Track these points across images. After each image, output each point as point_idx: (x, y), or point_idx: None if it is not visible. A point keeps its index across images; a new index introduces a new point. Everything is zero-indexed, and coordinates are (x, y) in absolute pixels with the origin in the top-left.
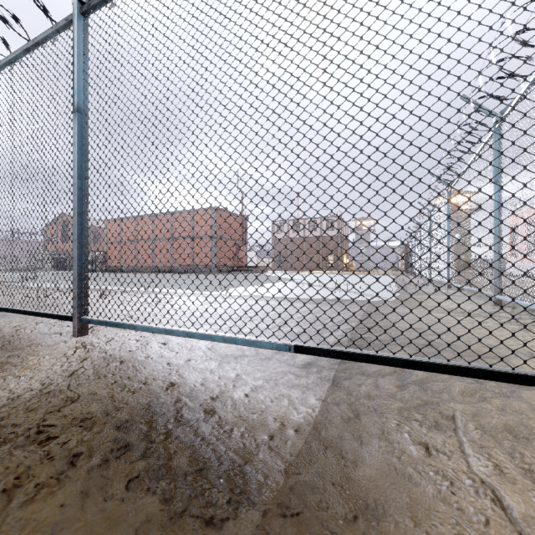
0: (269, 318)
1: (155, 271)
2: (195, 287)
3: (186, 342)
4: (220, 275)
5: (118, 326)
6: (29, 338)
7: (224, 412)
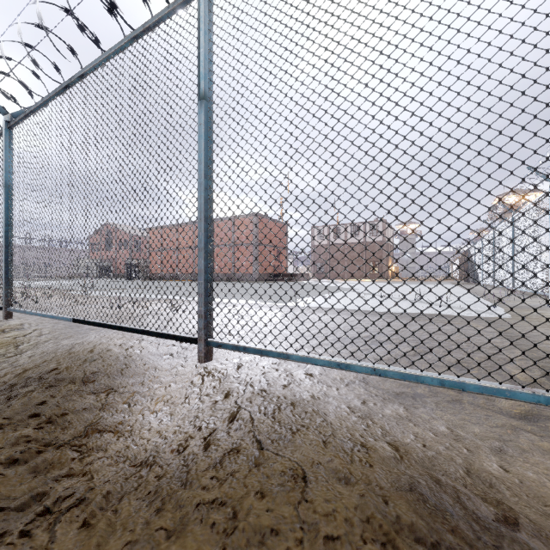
0: (396, 341)
1: (196, 279)
2: (257, 298)
3: (326, 371)
4: (264, 283)
5: (262, 353)
6: (142, 360)
7: (511, 504)
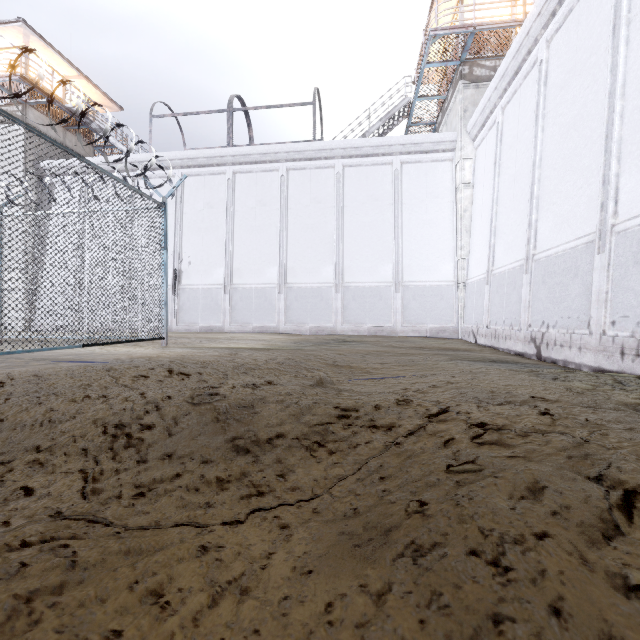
0: None
1: None
2: None
3: None
4: None
5: None
6: None
7: None
